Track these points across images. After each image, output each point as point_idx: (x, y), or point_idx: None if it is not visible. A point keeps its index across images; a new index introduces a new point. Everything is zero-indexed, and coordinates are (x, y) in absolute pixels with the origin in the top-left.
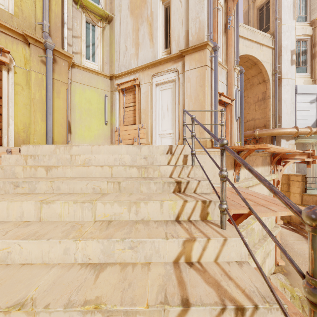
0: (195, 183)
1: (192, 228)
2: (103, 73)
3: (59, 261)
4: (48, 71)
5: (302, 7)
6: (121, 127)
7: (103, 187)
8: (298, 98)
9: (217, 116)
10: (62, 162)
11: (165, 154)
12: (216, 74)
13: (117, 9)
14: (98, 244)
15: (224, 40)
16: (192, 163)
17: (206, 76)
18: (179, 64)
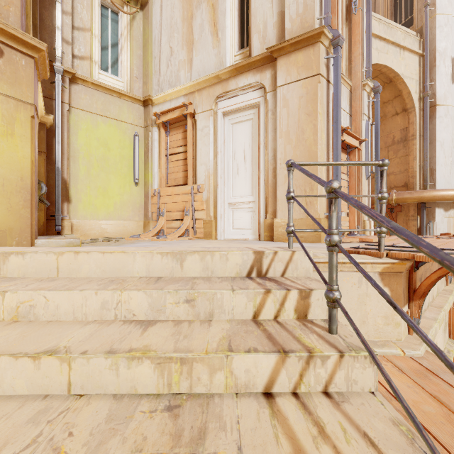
0: None
1: None
2: (130, 94)
3: None
4: None
5: None
6: (162, 189)
7: None
8: None
9: (340, 171)
10: None
11: (245, 274)
12: (338, 90)
13: None
14: None
15: (345, 34)
16: (330, 329)
17: (318, 95)
18: (265, 75)
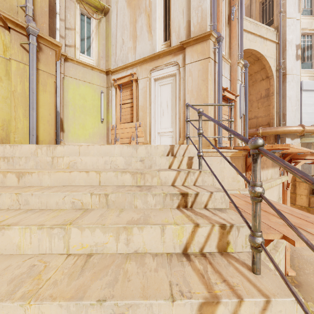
0: (206, 195)
1: (210, 271)
2: (98, 67)
3: None
4: (31, 60)
5: (308, 0)
6: (117, 125)
7: (86, 201)
8: (304, 95)
9: (221, 112)
10: (42, 166)
11: (166, 155)
12: (220, 66)
13: (114, 0)
14: (61, 310)
15: (227, 32)
16: (199, 167)
17: (209, 69)
18: (179, 57)
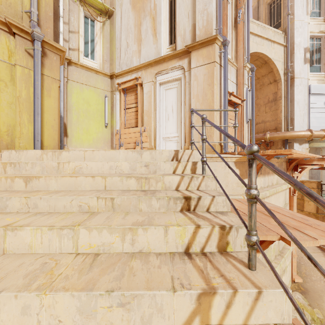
0: (209, 198)
1: (209, 267)
2: (102, 71)
3: (14, 324)
4: (36, 65)
5: (316, 2)
6: (122, 130)
7: (92, 204)
8: (312, 99)
9: (227, 117)
10: (48, 171)
11: (170, 160)
12: (225, 71)
13: (118, 3)
14: (73, 299)
15: (234, 35)
16: (202, 172)
17: (215, 74)
18: (184, 61)
